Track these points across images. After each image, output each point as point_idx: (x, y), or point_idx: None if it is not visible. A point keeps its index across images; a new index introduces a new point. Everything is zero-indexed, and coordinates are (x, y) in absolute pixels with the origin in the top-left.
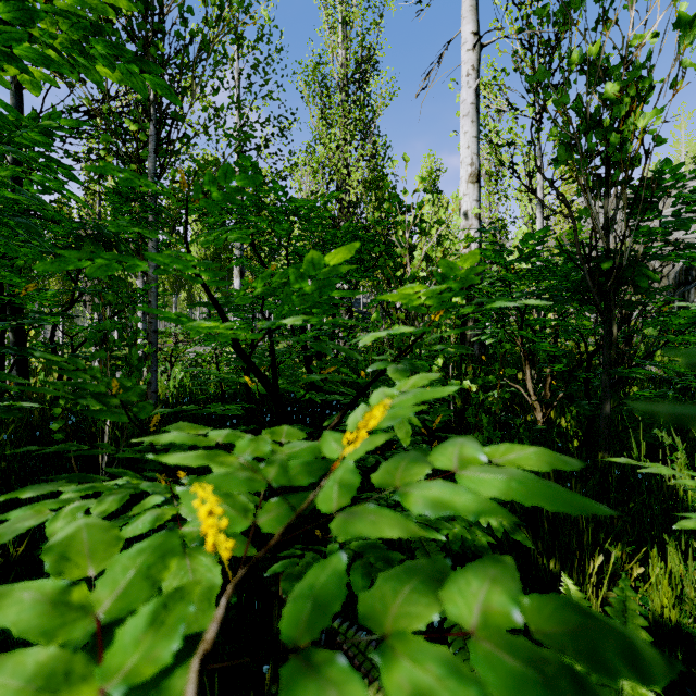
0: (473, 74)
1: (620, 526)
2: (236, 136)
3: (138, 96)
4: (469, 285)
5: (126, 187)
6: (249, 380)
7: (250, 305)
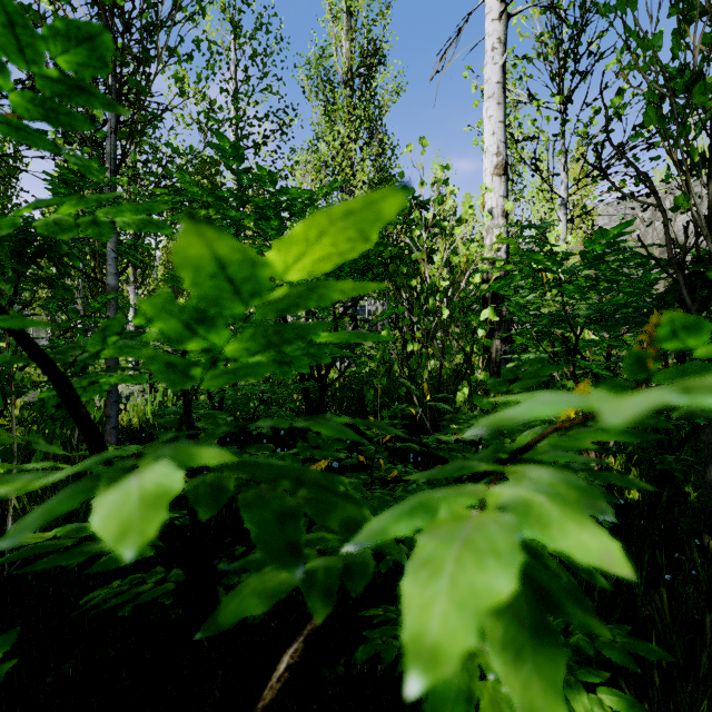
0: (499, 48)
1: None
2: (232, 132)
3: None
4: (494, 296)
5: (74, 173)
6: None
7: None
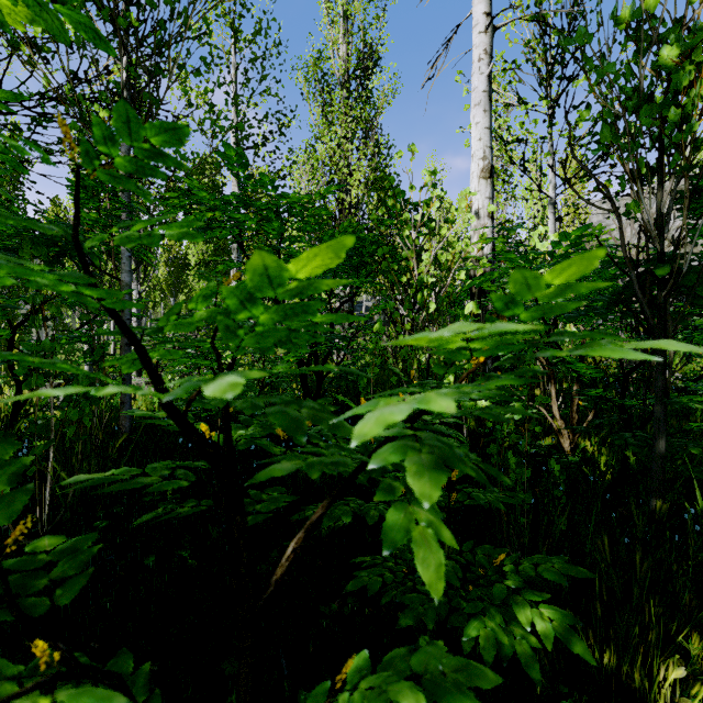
0: (486, 59)
1: (701, 616)
2: (232, 133)
3: (110, 78)
4: (481, 291)
5: (93, 180)
6: (207, 429)
7: None
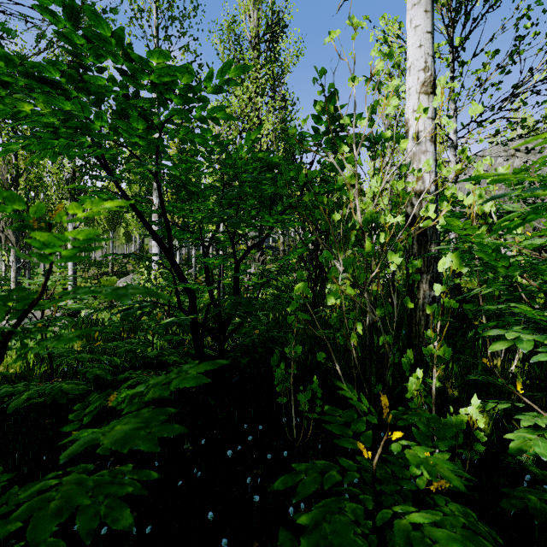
0: None
1: None
2: None
3: None
4: (422, 233)
5: None
6: None
7: (11, 290)
